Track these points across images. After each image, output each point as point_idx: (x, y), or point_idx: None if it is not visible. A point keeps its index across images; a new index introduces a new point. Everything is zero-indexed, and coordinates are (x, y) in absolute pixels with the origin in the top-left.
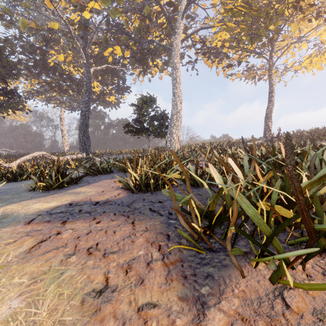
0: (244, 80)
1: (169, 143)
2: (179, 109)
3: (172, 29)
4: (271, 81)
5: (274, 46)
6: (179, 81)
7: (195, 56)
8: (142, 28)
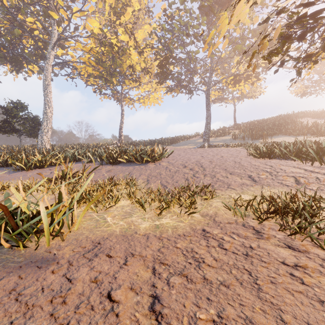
0: (114, 99)
1: (40, 143)
2: (49, 117)
3: (43, 55)
4: (122, 108)
5: (123, 86)
6: (50, 96)
7: (73, 72)
8: (14, 34)
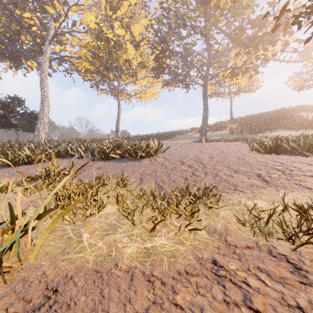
0: (112, 95)
1: (36, 138)
2: (46, 112)
3: (40, 50)
4: (119, 103)
5: (120, 81)
6: (46, 91)
7: (70, 68)
8: (13, 30)
